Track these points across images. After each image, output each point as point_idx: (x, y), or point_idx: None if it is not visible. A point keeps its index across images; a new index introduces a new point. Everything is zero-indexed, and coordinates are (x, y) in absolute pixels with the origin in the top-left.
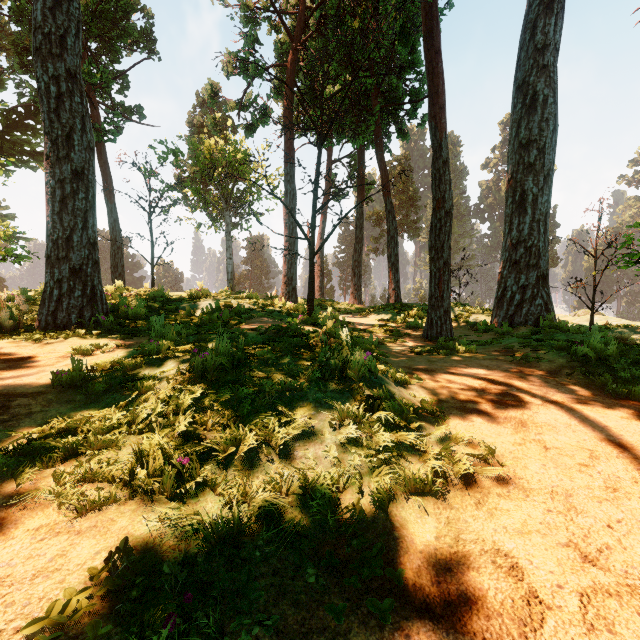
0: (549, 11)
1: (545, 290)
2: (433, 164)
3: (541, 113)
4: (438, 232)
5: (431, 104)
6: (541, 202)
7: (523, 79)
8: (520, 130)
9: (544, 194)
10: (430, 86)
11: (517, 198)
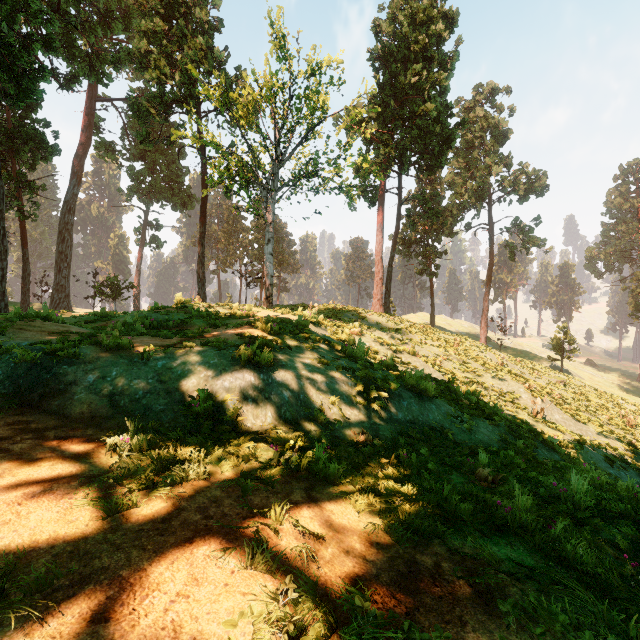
0: (69, 213)
1: (68, 300)
2: (23, 258)
3: (67, 244)
4: (25, 280)
5: (22, 240)
6: (67, 272)
7: (61, 230)
8: (60, 247)
9: (68, 269)
10: (22, 235)
11: (59, 269)
